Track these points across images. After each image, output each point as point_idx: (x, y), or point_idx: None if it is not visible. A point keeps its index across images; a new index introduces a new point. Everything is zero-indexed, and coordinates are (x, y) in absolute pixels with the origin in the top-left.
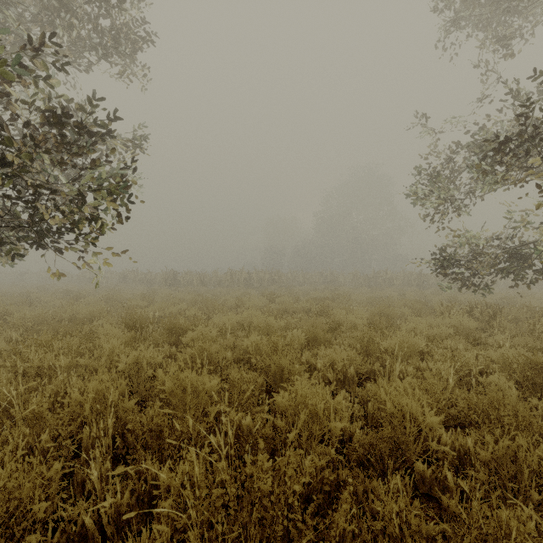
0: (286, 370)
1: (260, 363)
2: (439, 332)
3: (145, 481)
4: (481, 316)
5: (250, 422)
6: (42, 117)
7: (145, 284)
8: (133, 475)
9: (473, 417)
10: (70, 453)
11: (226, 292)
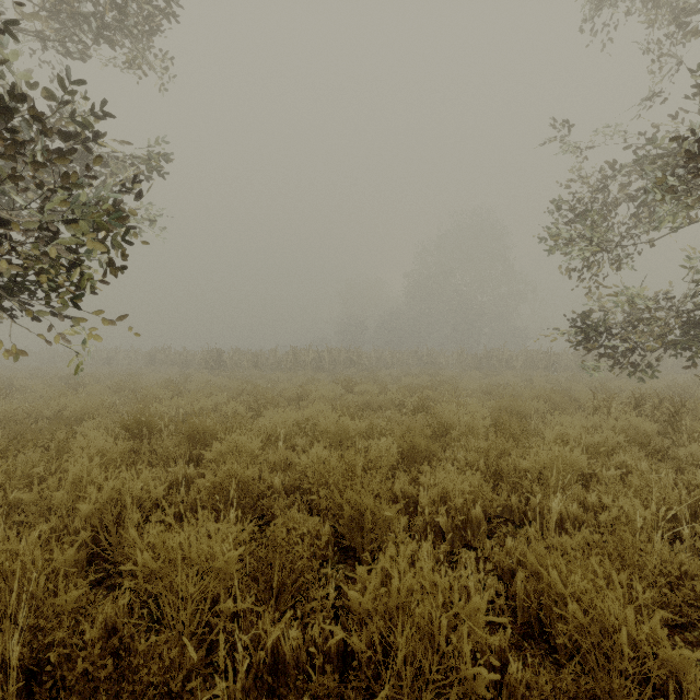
0: (368, 516)
1: (324, 500)
2: (603, 440)
3: None
4: (654, 413)
5: (298, 639)
6: None
7: (179, 367)
8: None
9: None
10: None
11: (286, 377)
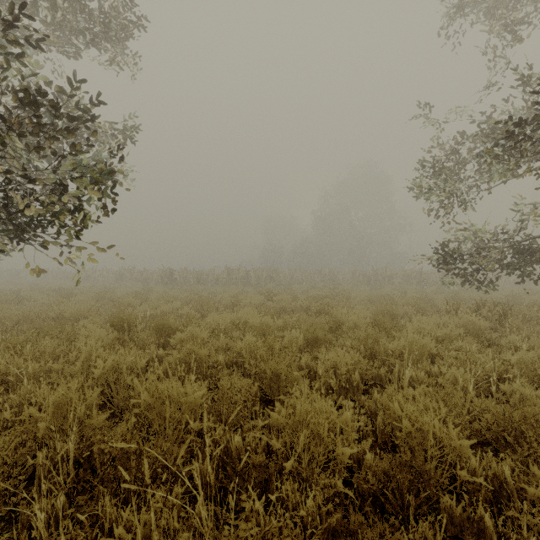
0: (283, 377)
1: (254, 368)
2: (448, 332)
3: (103, 526)
4: (489, 314)
5: (240, 442)
6: (16, 97)
7: (141, 282)
8: (85, 522)
9: (508, 439)
10: (27, 479)
11: (222, 290)
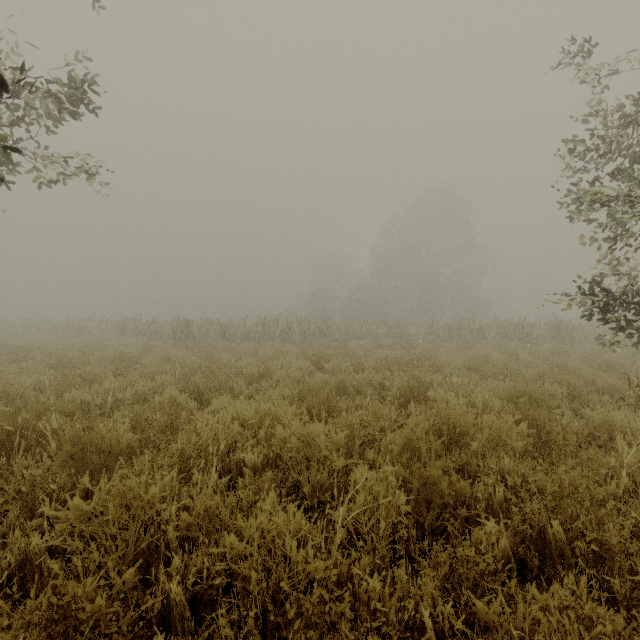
0: None
1: None
2: None
3: None
4: None
5: None
6: None
7: (149, 337)
8: None
9: None
10: None
11: (253, 349)
